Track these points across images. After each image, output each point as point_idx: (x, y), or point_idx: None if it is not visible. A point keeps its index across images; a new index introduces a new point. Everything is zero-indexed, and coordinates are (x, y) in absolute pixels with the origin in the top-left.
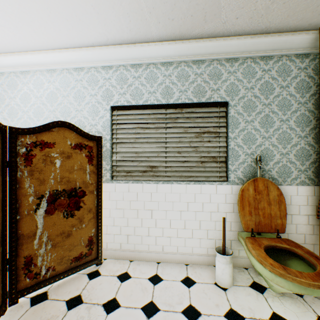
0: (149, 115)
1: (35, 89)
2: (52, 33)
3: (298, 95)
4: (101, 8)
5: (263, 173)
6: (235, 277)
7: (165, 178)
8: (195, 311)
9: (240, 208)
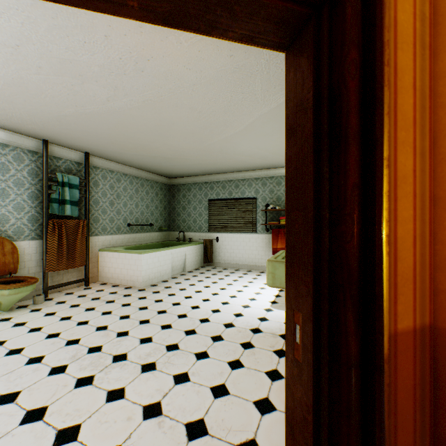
0: None
1: None
2: None
3: (31, 178)
4: None
5: (1, 233)
6: None
7: None
8: None
9: None
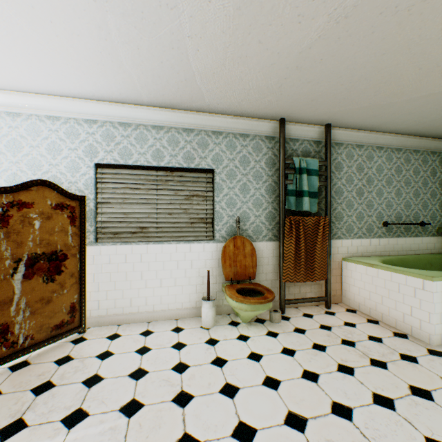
0: (139, 175)
1: None
2: (25, 80)
3: (267, 169)
4: (93, 75)
5: (242, 232)
6: (218, 321)
7: (156, 239)
8: (183, 344)
9: (223, 262)
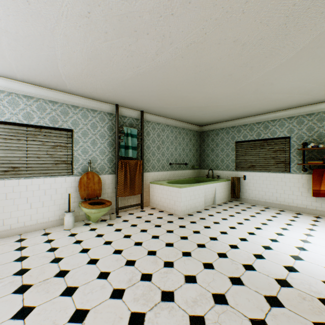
0: (12, 129)
1: None
2: None
3: (109, 132)
4: None
5: (93, 169)
6: (77, 225)
7: (27, 175)
8: (52, 240)
9: (80, 188)
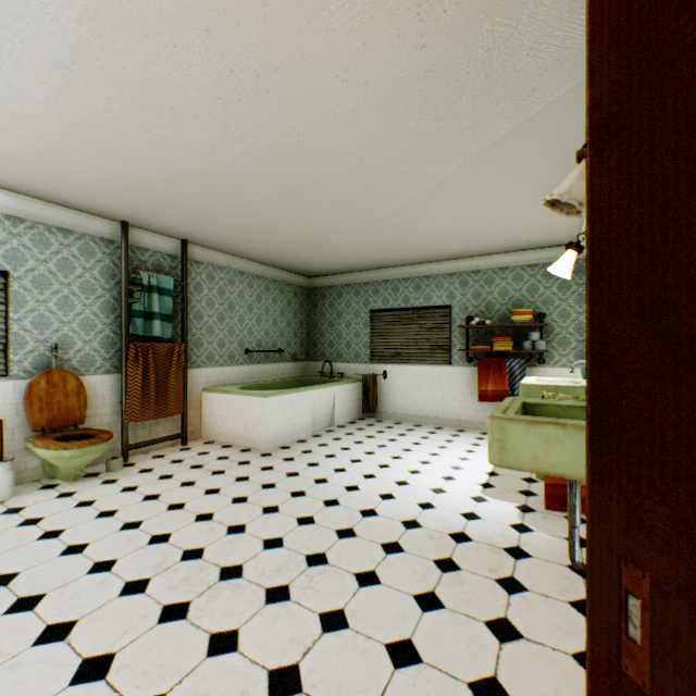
0: None
1: None
2: None
3: (104, 281)
4: None
5: (63, 363)
6: (21, 490)
7: None
8: None
9: (29, 406)
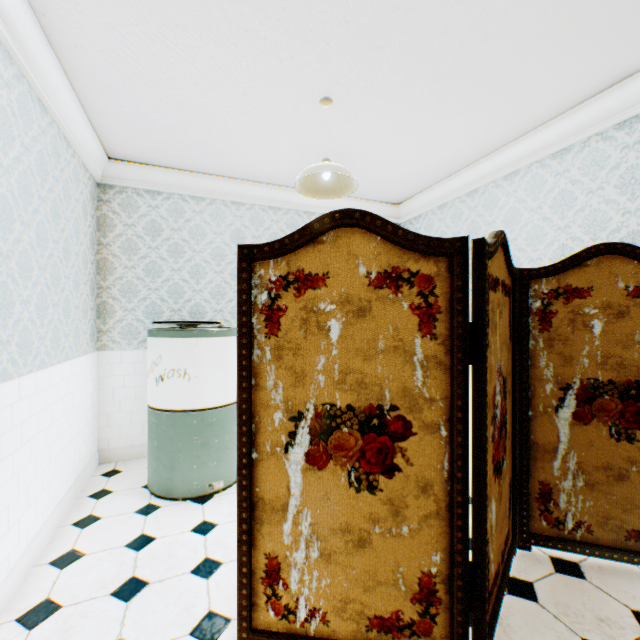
0: None
1: (526, 197)
2: (576, 81)
3: None
4: None
5: None
6: None
7: None
8: None
9: None
